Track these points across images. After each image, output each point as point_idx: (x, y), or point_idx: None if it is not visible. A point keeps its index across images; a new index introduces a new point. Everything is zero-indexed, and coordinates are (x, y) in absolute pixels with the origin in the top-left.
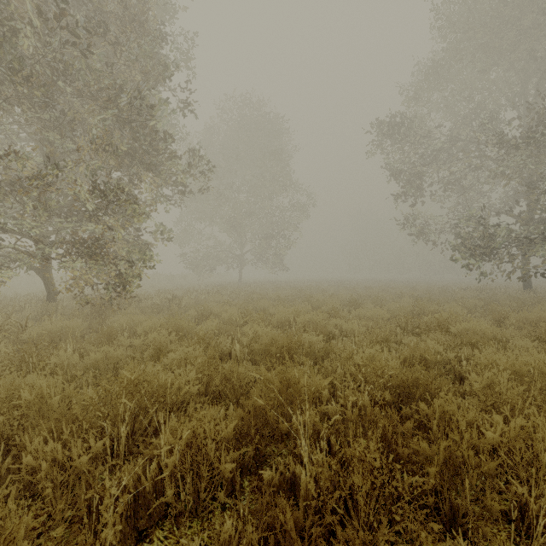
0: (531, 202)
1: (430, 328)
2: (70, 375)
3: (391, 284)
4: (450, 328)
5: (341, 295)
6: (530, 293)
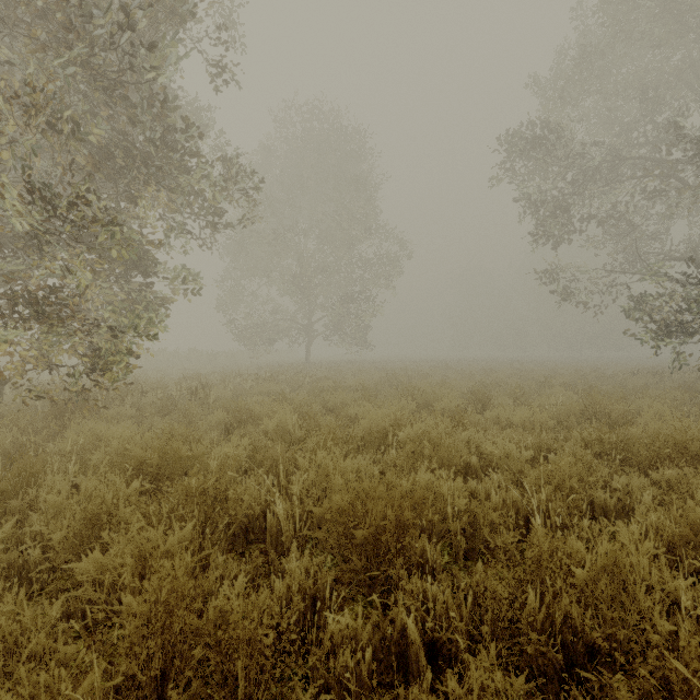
0: None
1: (660, 454)
2: None
3: (517, 365)
4: (697, 454)
5: (456, 383)
6: None
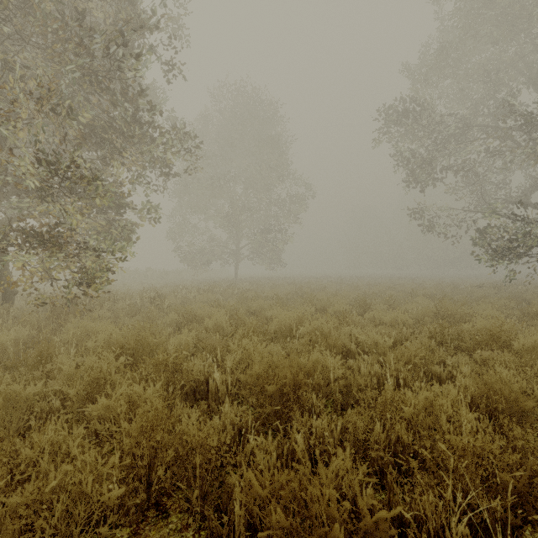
0: None
1: (480, 342)
2: None
3: (394, 280)
4: (506, 342)
5: (346, 293)
6: None
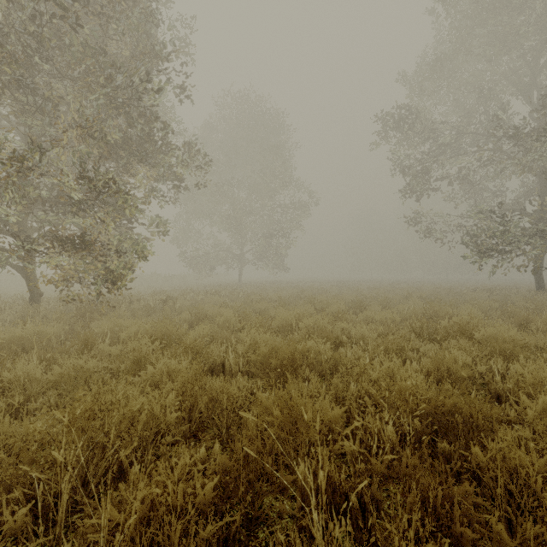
0: (546, 198)
1: (450, 333)
2: (29, 393)
3: (395, 284)
4: (472, 333)
5: (345, 296)
6: (544, 294)
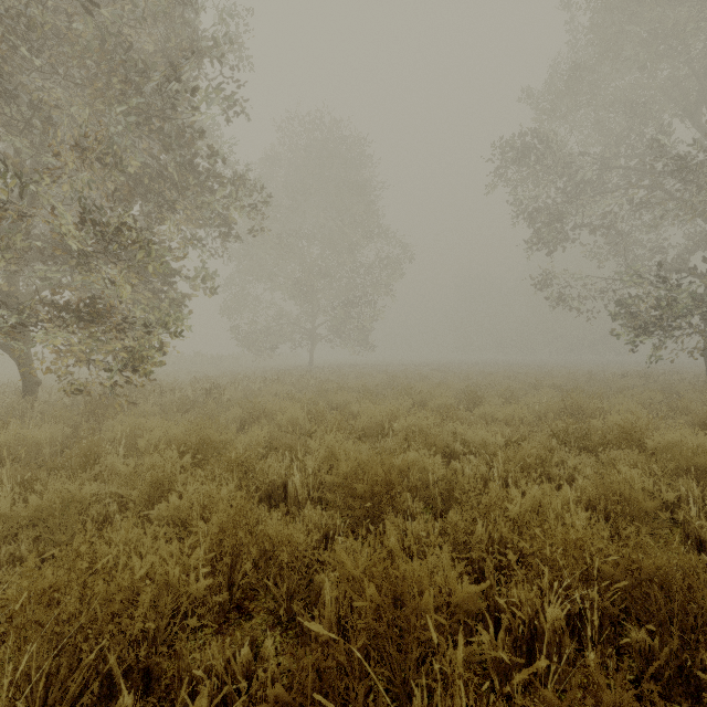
0: None
1: (609, 440)
2: None
3: (515, 368)
4: (640, 440)
5: (452, 384)
6: None
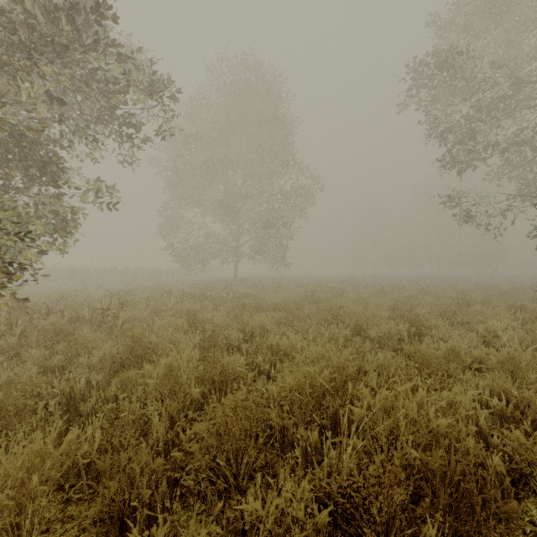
0: None
1: None
2: None
3: (415, 281)
4: None
5: (375, 300)
6: None
